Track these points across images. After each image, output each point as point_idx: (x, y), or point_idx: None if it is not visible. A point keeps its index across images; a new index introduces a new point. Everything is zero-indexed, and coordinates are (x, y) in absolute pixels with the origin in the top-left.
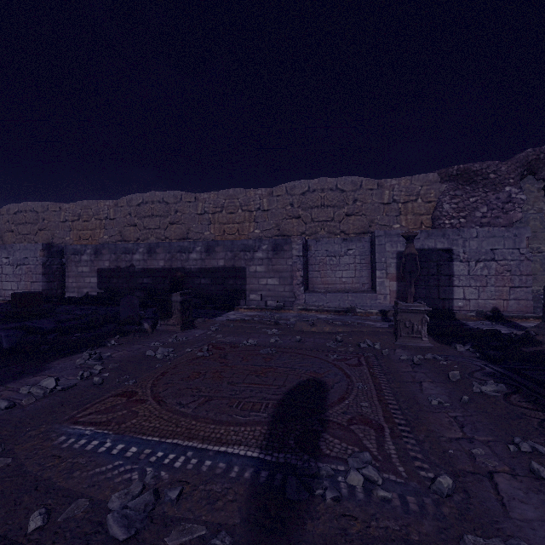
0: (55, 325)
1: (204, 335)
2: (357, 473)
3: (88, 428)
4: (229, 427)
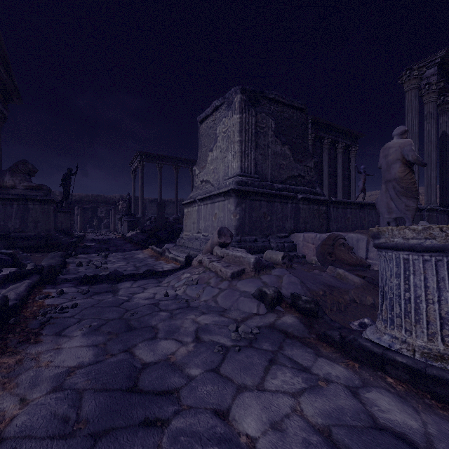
0: None
1: None
2: None
3: None
4: None
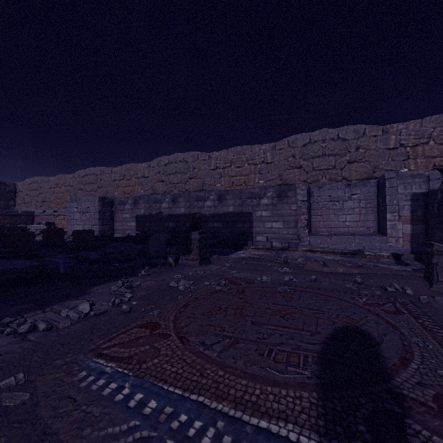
0: (100, 256)
1: (220, 270)
2: None
3: (110, 364)
4: (265, 386)
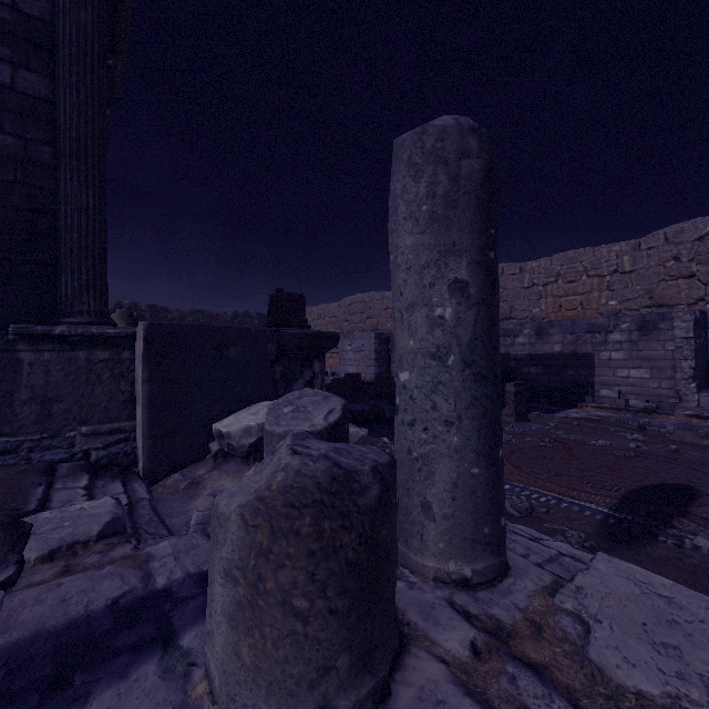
0: None
1: (542, 429)
2: (704, 538)
3: None
4: (580, 492)
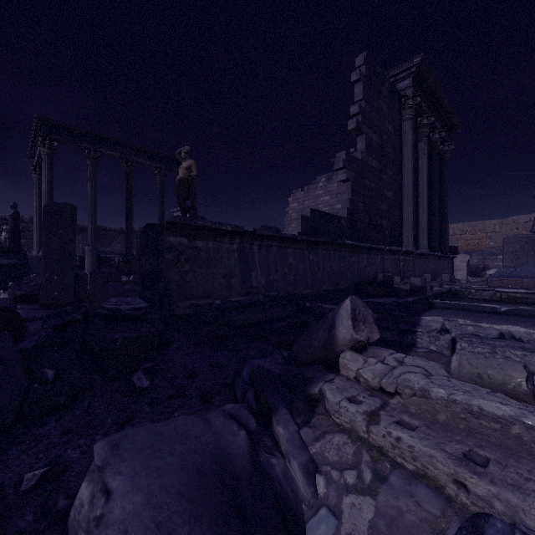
0: None
1: None
2: None
3: None
4: None
